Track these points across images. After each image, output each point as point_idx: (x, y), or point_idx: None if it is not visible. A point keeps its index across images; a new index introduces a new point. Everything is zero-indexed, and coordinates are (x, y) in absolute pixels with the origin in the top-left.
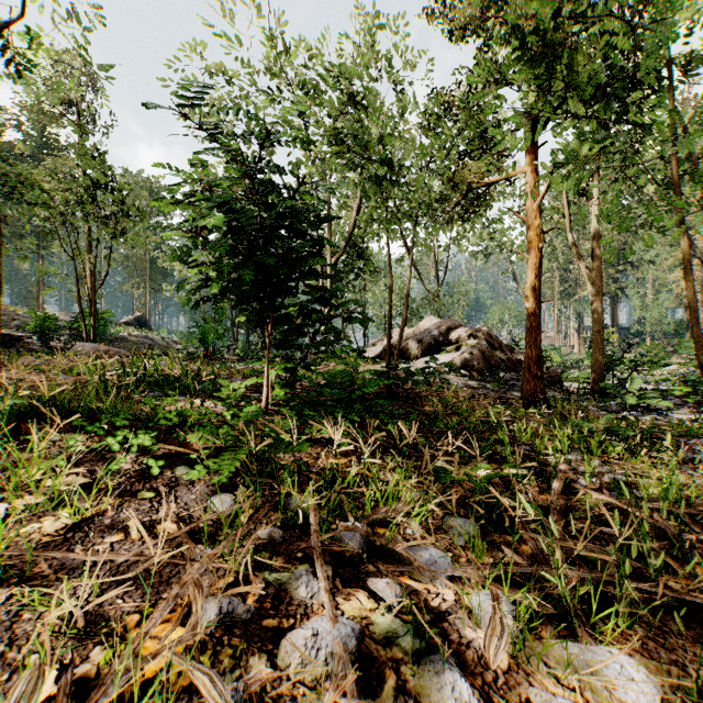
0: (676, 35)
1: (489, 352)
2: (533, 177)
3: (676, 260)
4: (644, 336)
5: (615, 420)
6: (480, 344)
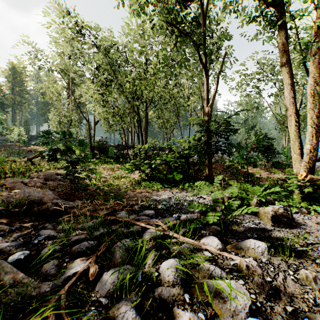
0: None
1: None
2: None
3: None
4: None
5: None
6: None
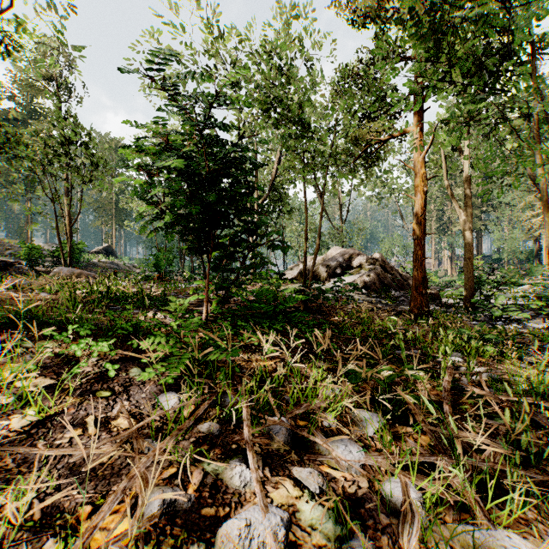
0: (545, 11)
1: (383, 274)
2: (419, 135)
3: (527, 203)
4: (502, 262)
5: (485, 328)
6: (376, 268)
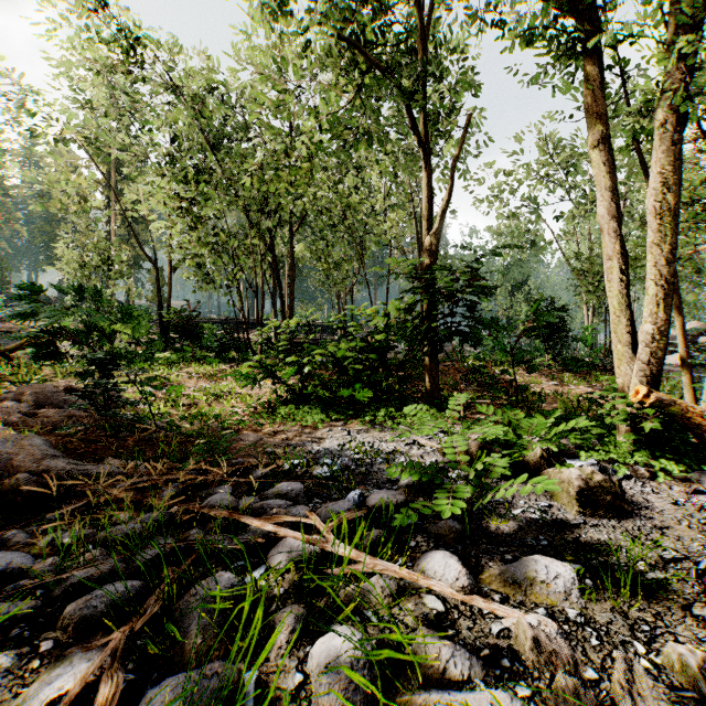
0: None
1: None
2: None
3: None
4: None
5: None
6: None
